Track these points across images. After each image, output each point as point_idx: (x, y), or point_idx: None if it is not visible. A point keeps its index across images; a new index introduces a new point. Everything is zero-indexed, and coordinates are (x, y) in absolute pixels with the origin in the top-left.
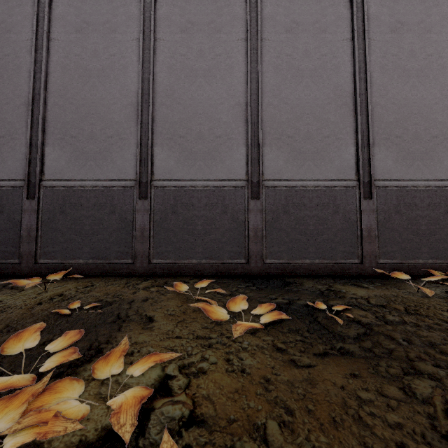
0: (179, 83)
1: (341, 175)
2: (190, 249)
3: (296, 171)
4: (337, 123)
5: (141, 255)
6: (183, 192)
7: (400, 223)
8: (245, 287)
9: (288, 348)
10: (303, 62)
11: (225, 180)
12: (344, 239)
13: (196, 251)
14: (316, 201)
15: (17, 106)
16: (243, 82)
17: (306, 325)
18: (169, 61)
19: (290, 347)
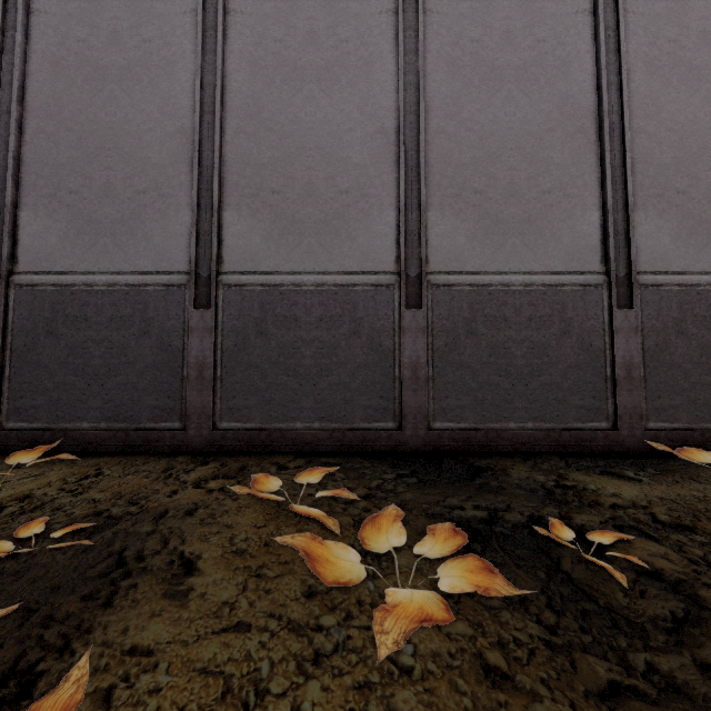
0: (271, 93)
1: (575, 263)
2: (290, 403)
3: (490, 255)
4: (565, 167)
5: (199, 413)
6: (277, 295)
7: (687, 354)
8: (396, 479)
9: (517, 671)
10: (502, 54)
11: (357, 272)
12: (581, 383)
13: (302, 406)
14: (527, 313)
15: None
16: (391, 91)
17: (543, 587)
18: (253, 52)
19: (518, 664)
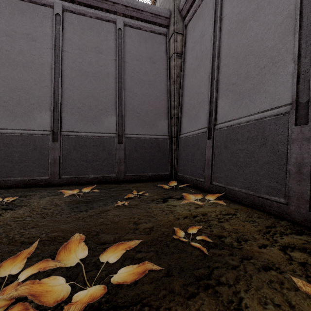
0: None
1: None
2: None
3: None
4: None
5: (297, 196)
6: None
7: None
8: None
9: None
10: None
11: None
12: None
13: None
14: None
15: (206, 80)
16: None
17: None
18: None
19: None
